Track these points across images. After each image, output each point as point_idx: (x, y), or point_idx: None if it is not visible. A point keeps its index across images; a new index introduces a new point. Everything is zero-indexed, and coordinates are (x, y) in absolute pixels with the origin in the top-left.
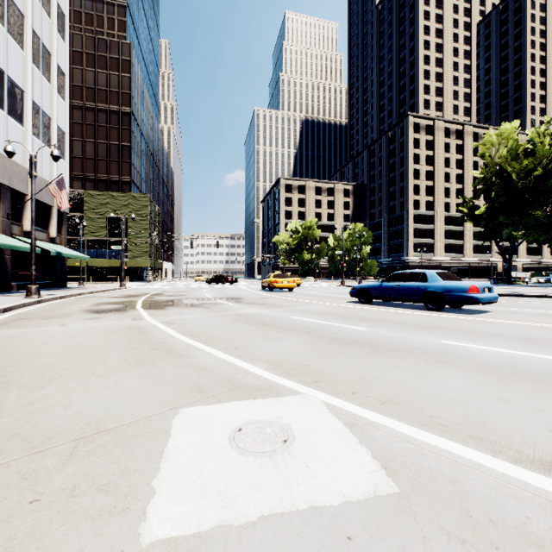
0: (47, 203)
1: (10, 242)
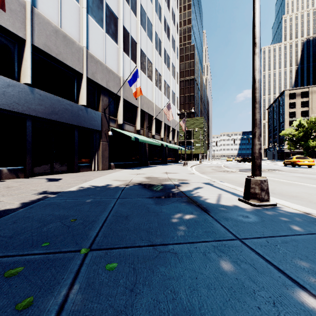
0: (174, 129)
1: (172, 145)
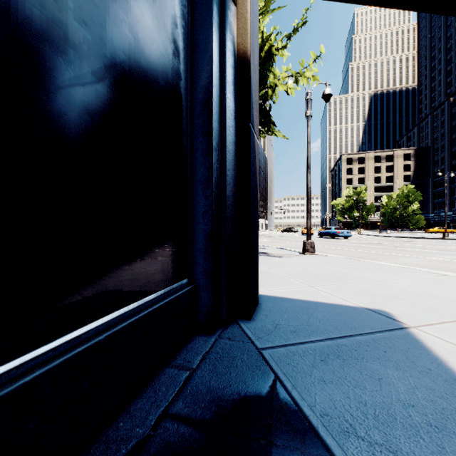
0: None
1: None
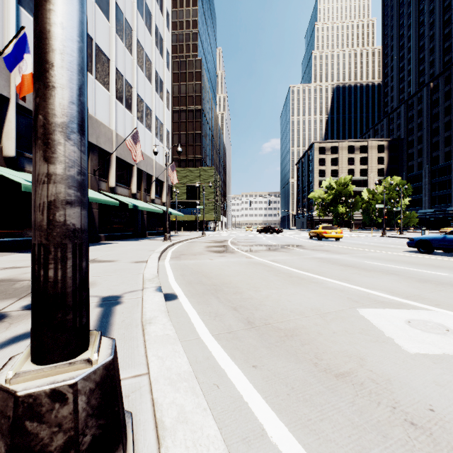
0: (161, 180)
1: (150, 207)
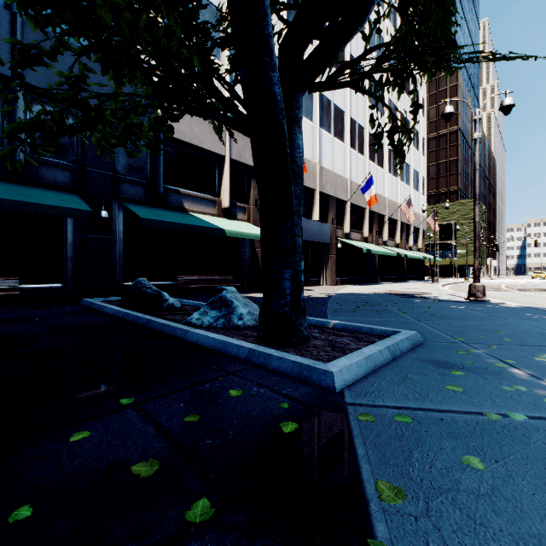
0: (417, 227)
1: (413, 255)
